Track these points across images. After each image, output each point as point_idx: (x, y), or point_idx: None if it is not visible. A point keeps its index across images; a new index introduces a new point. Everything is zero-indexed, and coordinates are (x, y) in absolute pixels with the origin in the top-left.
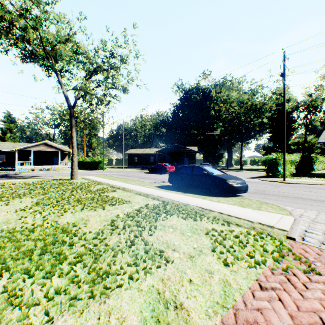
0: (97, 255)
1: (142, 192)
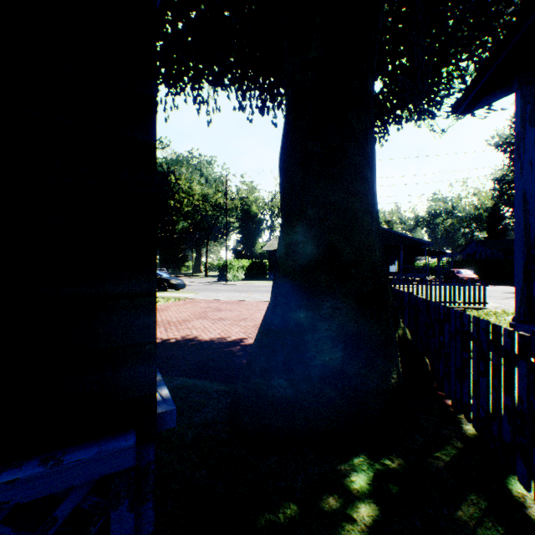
0: None
1: None
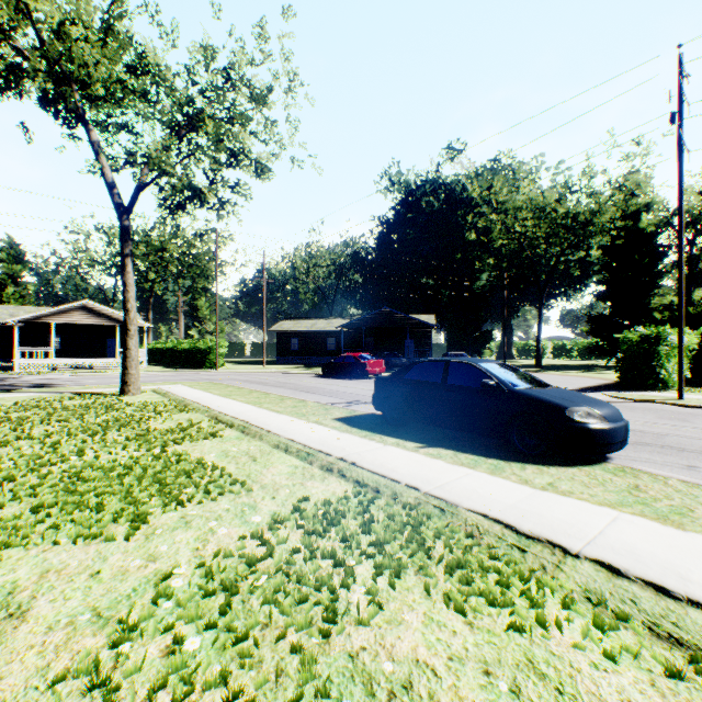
0: None
1: (294, 443)
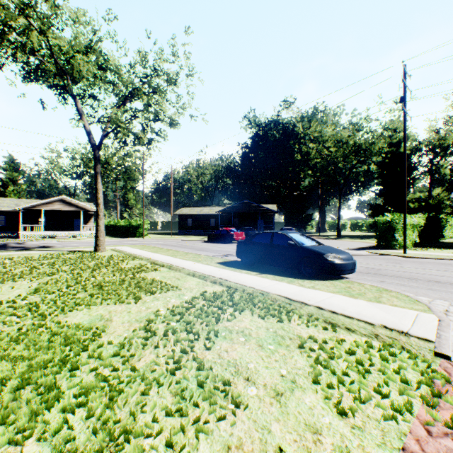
0: (114, 390)
1: (197, 272)
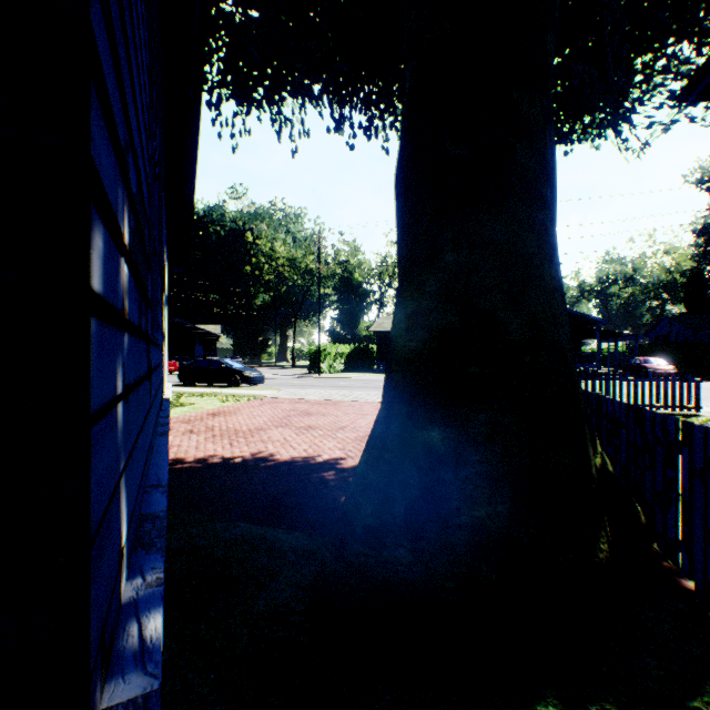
0: None
1: None
